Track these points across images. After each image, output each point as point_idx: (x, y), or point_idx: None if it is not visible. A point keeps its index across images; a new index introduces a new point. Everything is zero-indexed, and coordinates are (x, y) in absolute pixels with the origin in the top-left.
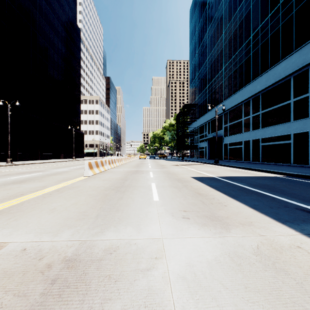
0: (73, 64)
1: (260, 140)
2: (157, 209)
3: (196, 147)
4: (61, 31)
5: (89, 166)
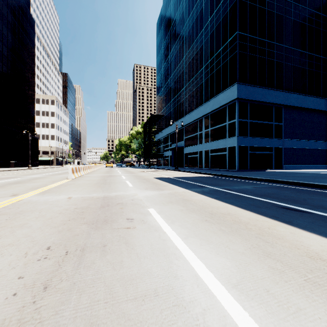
0: (26, 59)
1: (209, 151)
2: (132, 188)
3: (162, 155)
4: (11, 21)
5: (72, 171)
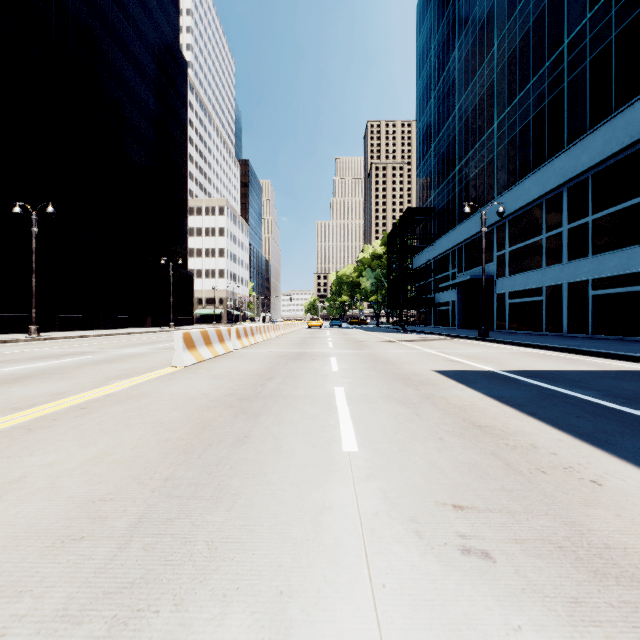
0: (173, 132)
1: (588, 283)
2: (356, 491)
3: (431, 301)
4: (147, 64)
5: (186, 342)
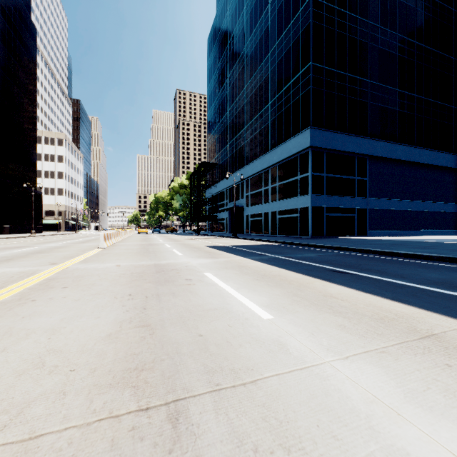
0: (26, 83)
1: (277, 212)
2: (183, 257)
3: (215, 217)
4: (5, 30)
5: (104, 238)
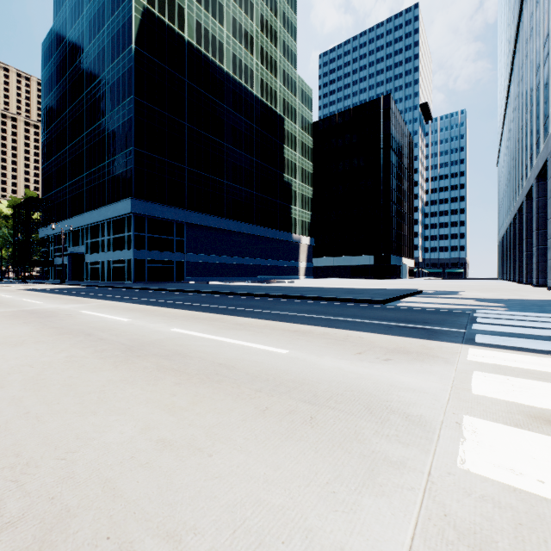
0: None
1: (111, 261)
2: None
3: (52, 263)
4: None
5: None
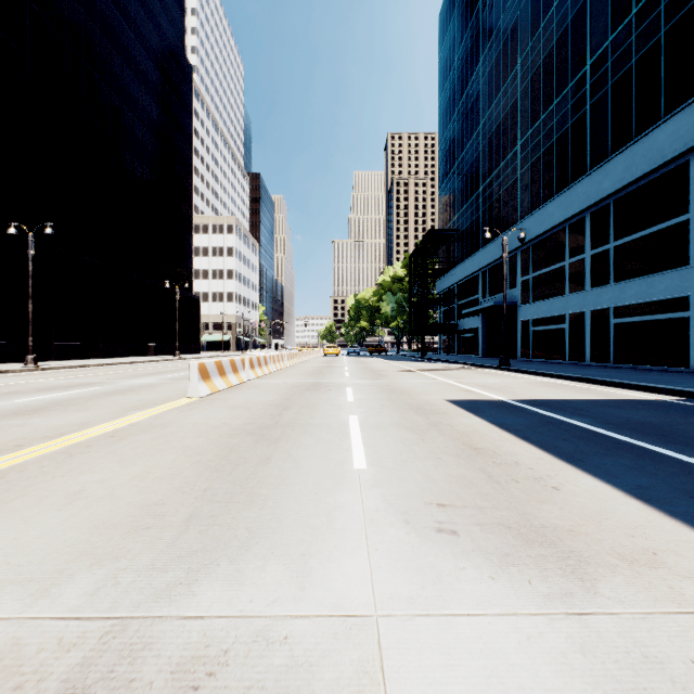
0: (177, 144)
1: (610, 311)
2: (362, 496)
3: (454, 328)
4: (149, 71)
5: (201, 373)
